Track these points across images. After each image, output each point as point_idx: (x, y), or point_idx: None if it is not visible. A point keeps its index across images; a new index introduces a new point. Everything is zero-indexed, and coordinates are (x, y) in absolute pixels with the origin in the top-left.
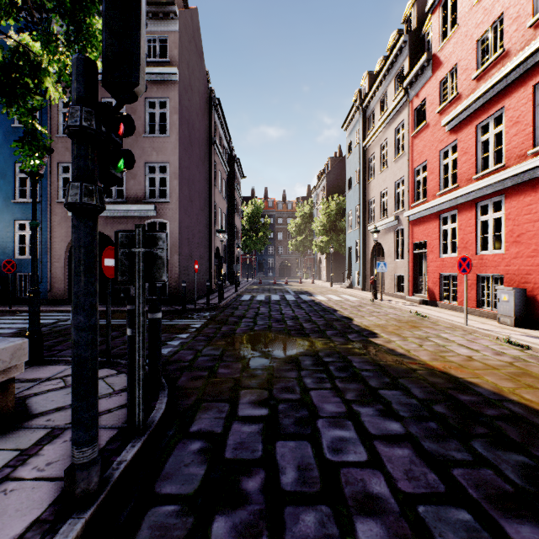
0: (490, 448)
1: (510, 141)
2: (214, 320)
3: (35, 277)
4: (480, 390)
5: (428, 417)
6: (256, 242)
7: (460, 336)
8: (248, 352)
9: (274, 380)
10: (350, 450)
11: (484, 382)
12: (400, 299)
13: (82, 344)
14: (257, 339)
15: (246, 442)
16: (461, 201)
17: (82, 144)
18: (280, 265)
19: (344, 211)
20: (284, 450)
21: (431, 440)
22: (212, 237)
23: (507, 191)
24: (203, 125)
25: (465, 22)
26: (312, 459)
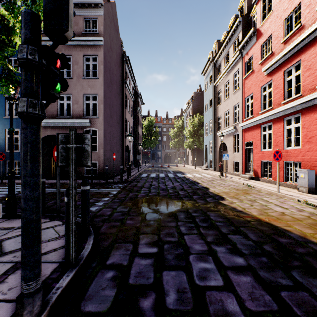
0: (304, 276)
1: (305, 80)
2: (125, 189)
3: (12, 163)
4: (292, 235)
5: (260, 253)
6: (150, 142)
7: (275, 199)
8: (145, 209)
9: (161, 228)
10: (212, 277)
11: (294, 229)
12: (237, 176)
13: (29, 210)
14: (150, 201)
15: (143, 272)
16: (274, 117)
17: (28, 71)
18: (165, 156)
19: (203, 124)
20: (168, 277)
21: (264, 270)
22: (124, 139)
23: (303, 111)
24: (118, 72)
25: (276, 8)
26: (187, 284)
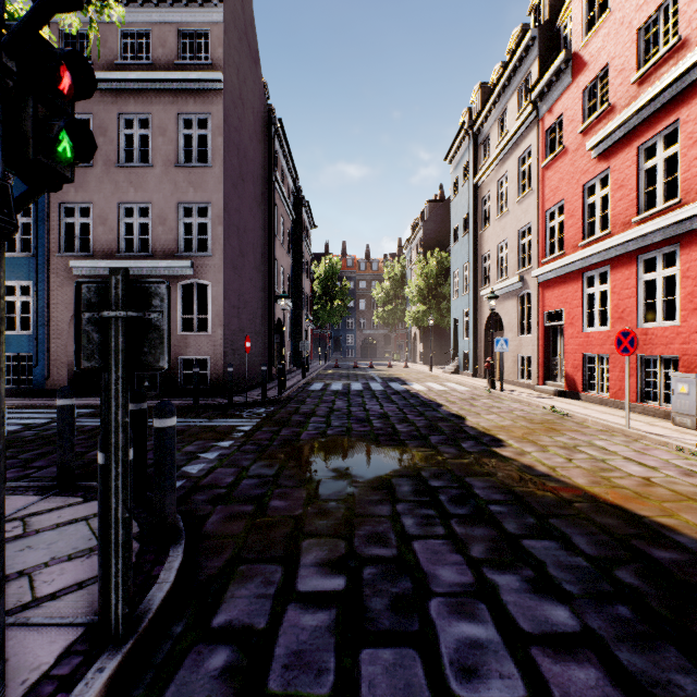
0: None
1: (690, 166)
2: (271, 419)
3: None
4: (682, 539)
5: (612, 594)
6: (331, 313)
7: (622, 444)
8: (316, 471)
9: (355, 520)
10: (492, 669)
11: (684, 525)
12: (526, 389)
13: None
14: (330, 450)
15: (307, 651)
16: (614, 254)
17: None
18: (363, 343)
19: (448, 272)
20: (374, 669)
21: (630, 647)
22: (272, 304)
23: (684, 238)
24: (259, 155)
25: (620, 4)
26: (426, 692)
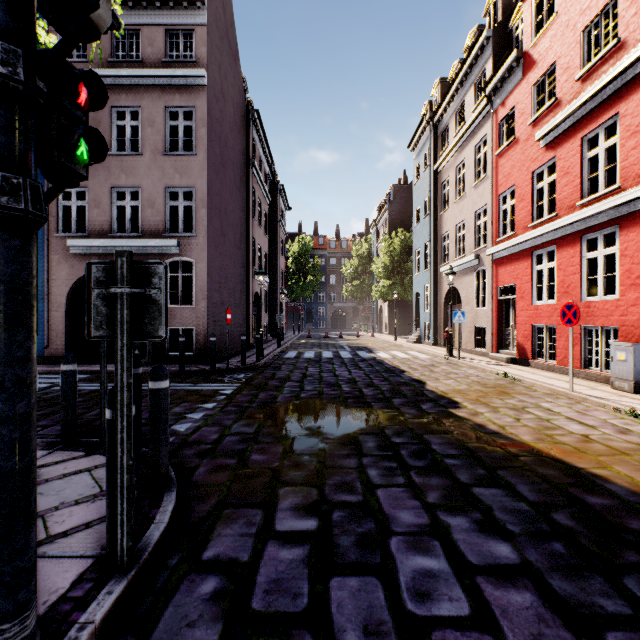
0: None
1: (627, 156)
2: (250, 384)
3: None
4: (613, 487)
5: (549, 533)
6: (304, 288)
7: (566, 406)
8: (291, 429)
9: (326, 471)
10: (443, 594)
11: (615, 475)
12: (481, 356)
13: (1, 446)
14: (304, 411)
15: (284, 579)
16: (560, 234)
17: None
18: (333, 315)
19: (411, 250)
20: (342, 594)
21: (562, 576)
22: (250, 280)
23: (623, 220)
24: (238, 143)
25: (566, 8)
26: (386, 612)
